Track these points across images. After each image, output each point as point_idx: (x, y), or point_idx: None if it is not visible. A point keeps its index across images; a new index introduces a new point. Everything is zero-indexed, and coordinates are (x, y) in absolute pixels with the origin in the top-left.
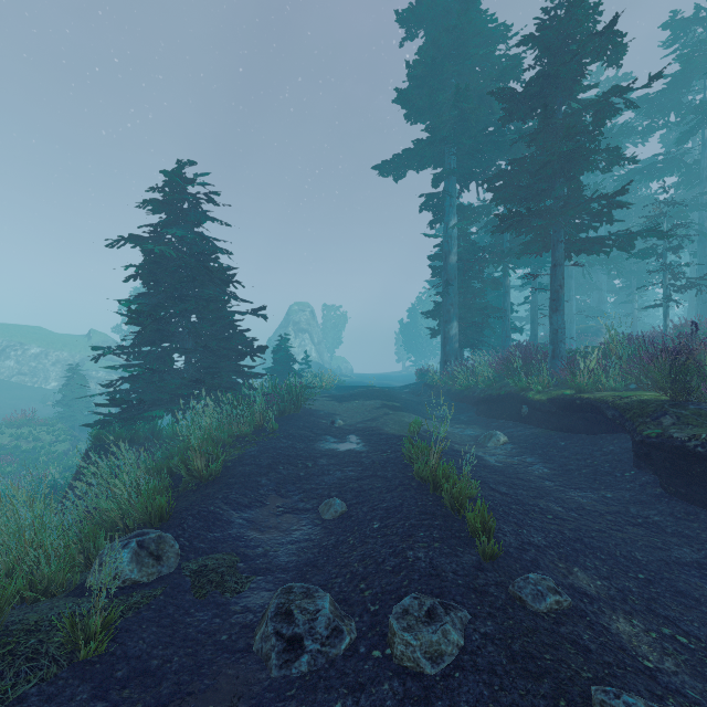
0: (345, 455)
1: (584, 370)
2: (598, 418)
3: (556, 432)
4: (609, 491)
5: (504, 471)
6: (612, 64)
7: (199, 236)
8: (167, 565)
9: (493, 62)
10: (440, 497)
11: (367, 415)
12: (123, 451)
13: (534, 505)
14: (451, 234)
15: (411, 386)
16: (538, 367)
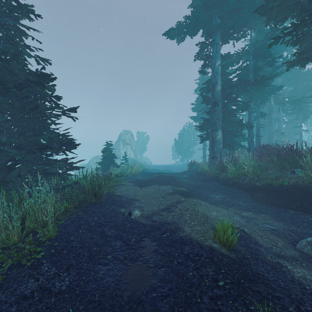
0: None
1: None
2: None
3: None
4: None
5: None
6: None
7: None
8: None
9: None
10: None
11: (162, 202)
12: None
13: None
14: (217, 71)
15: (187, 172)
16: None
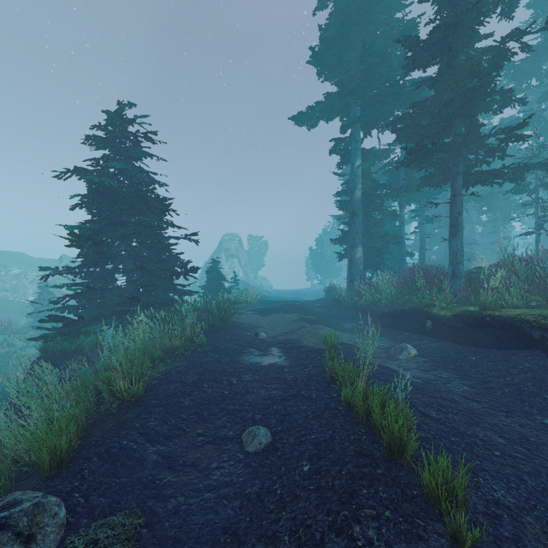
0: (268, 370)
1: (489, 289)
2: (507, 334)
3: (462, 346)
4: (544, 415)
5: (425, 388)
6: (505, 16)
7: (137, 169)
8: (41, 547)
9: (392, 26)
10: (373, 428)
11: (286, 328)
12: (46, 371)
13: (473, 435)
14: (356, 173)
15: (321, 300)
16: (440, 285)
